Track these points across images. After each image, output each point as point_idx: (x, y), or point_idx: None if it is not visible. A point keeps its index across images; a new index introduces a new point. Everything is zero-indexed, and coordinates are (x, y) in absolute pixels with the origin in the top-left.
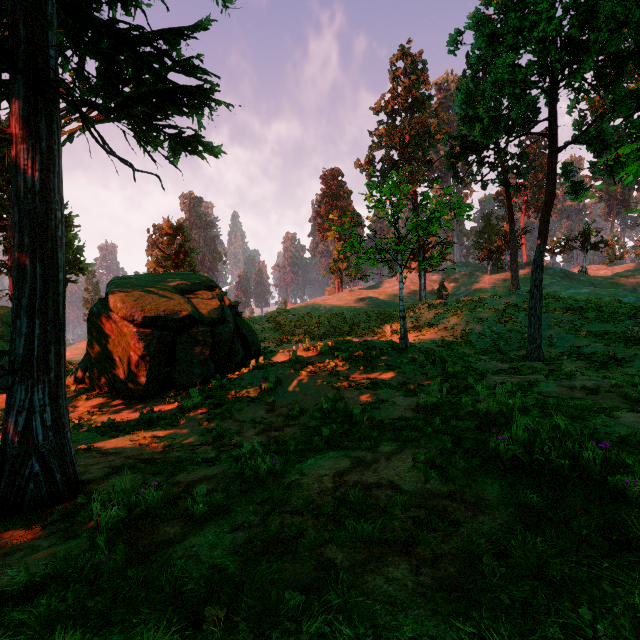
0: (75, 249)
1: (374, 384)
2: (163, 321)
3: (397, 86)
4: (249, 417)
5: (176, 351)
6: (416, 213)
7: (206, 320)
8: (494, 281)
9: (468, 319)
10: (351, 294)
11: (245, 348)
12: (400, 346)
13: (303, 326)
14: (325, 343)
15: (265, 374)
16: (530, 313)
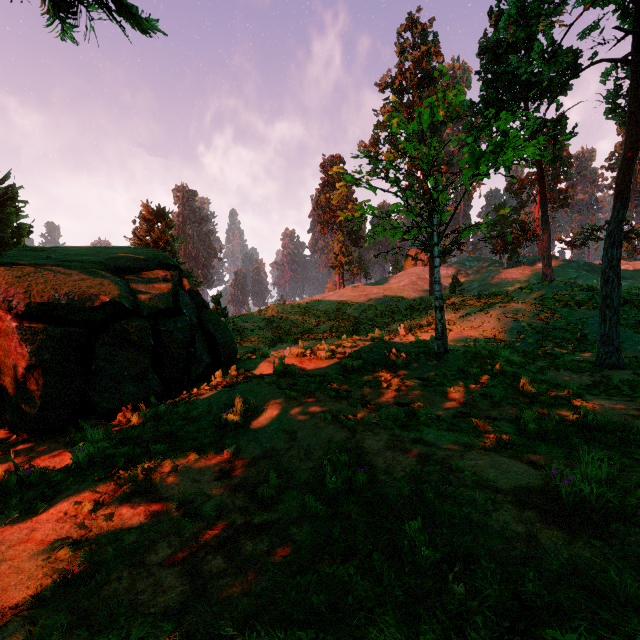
0: (15, 227)
1: (412, 417)
2: (65, 310)
3: (405, 60)
4: (182, 491)
5: (94, 358)
6: (427, 199)
7: (144, 310)
8: (511, 275)
9: (499, 315)
10: (353, 290)
11: (213, 352)
12: (436, 350)
13: (300, 324)
14: (327, 345)
15: (232, 395)
16: (604, 304)
